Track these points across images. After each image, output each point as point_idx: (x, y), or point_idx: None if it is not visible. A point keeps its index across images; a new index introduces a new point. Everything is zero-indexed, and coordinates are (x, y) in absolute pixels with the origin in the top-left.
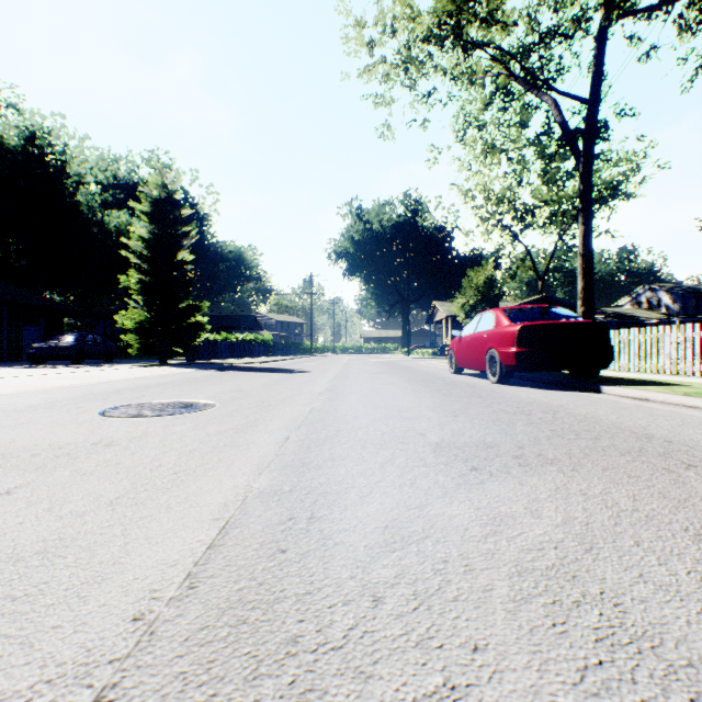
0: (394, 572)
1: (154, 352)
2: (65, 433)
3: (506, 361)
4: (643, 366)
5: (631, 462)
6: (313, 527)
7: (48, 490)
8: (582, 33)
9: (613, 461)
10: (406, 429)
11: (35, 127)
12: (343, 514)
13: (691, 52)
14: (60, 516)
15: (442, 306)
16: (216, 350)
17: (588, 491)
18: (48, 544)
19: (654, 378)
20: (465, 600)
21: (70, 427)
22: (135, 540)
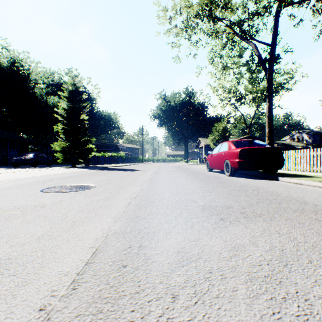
0: (183, 279)
1: (69, 161)
2: (22, 201)
3: (233, 165)
4: (297, 168)
5: (299, 215)
6: (141, 252)
7: (8, 231)
8: (268, 13)
9: (290, 215)
10: (187, 198)
11: (15, 58)
12: (157, 245)
13: (318, 22)
14: (11, 245)
15: (203, 140)
16: (98, 160)
17: (280, 231)
18: (2, 262)
19: (303, 174)
20: (223, 297)
21: (25, 197)
22: (47, 259)
